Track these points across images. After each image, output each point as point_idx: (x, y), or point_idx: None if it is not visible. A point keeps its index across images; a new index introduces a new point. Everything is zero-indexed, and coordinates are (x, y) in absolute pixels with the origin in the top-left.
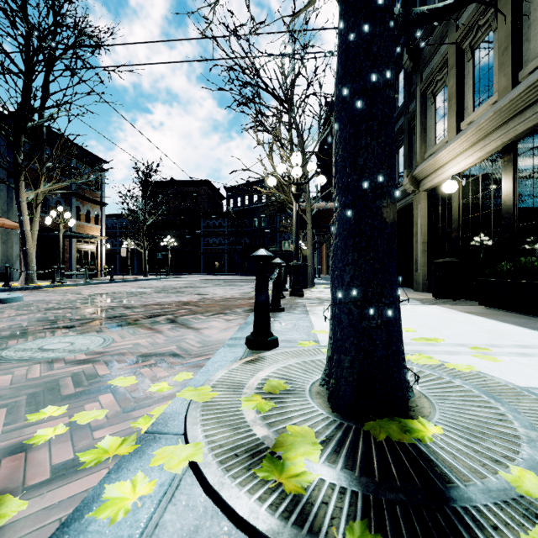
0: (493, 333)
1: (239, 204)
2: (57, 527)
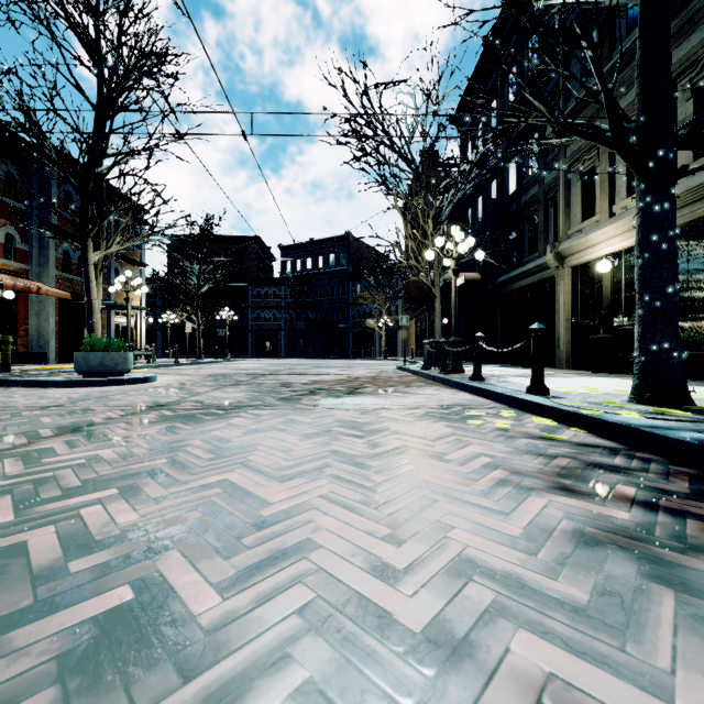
0: None
1: (298, 268)
2: (622, 423)
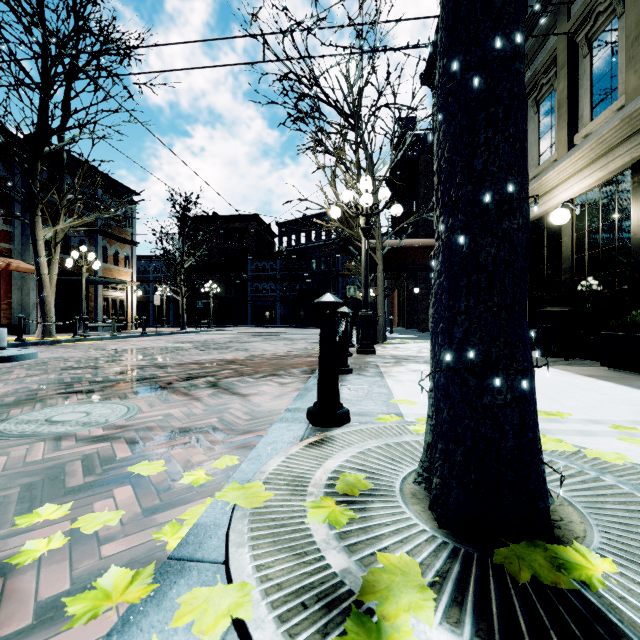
0: (631, 404)
1: (293, 243)
2: None
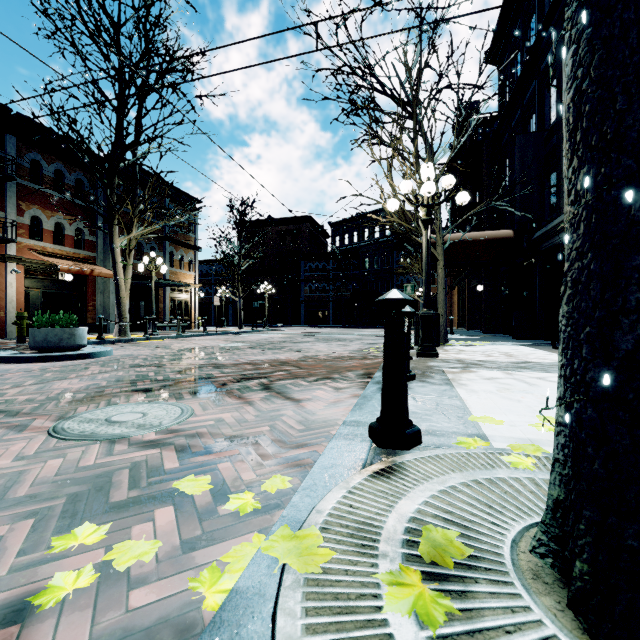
0: None
1: (346, 242)
2: None
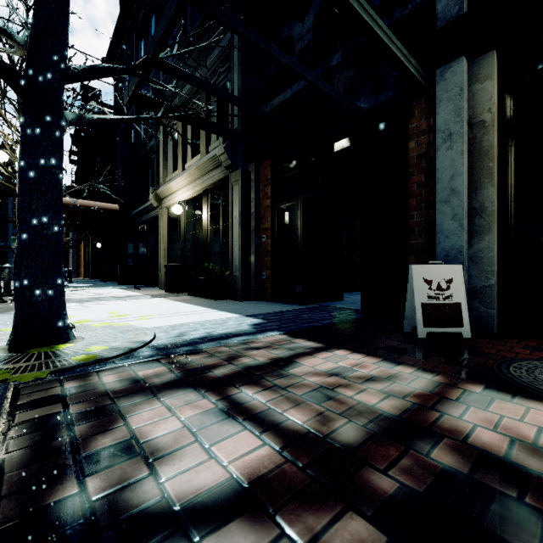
0: (171, 309)
1: None
2: None
